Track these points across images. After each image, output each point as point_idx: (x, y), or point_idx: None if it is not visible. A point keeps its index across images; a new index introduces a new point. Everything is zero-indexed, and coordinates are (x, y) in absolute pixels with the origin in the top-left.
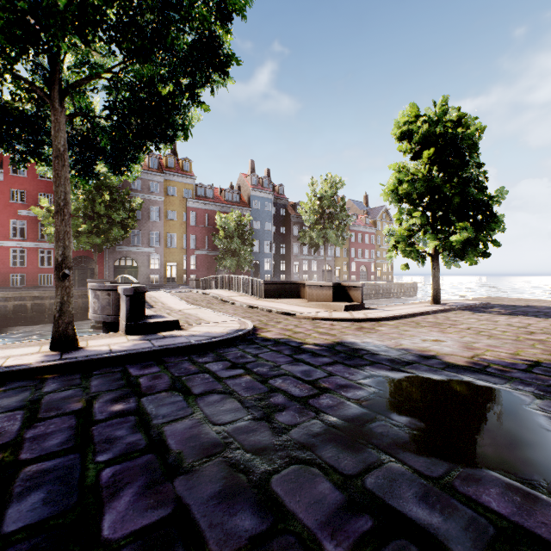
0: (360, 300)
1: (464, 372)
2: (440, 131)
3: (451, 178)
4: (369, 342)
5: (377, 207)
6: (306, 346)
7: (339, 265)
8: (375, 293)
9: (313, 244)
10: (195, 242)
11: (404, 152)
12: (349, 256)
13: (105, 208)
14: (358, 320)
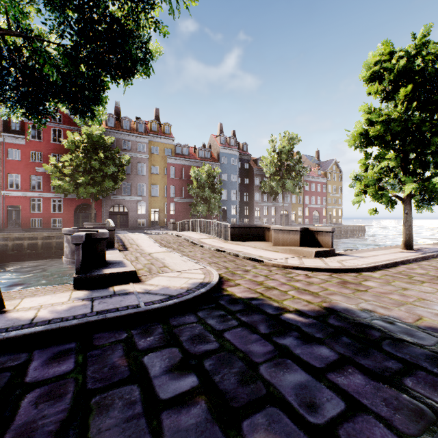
0: (330, 246)
1: None
2: (415, 69)
3: (431, 116)
4: (370, 309)
5: (328, 161)
6: (286, 316)
7: (295, 210)
8: None
9: (273, 193)
10: (173, 192)
11: (374, 94)
12: (304, 203)
13: (99, 164)
14: (335, 270)
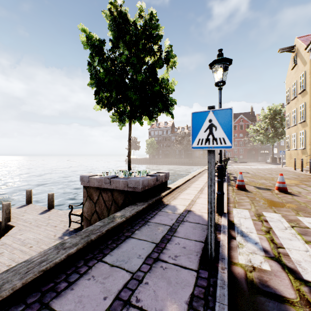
0: None
1: None
2: None
3: None
4: None
5: None
6: None
7: None
8: None
9: None
10: None
11: None
12: None
13: None
14: None
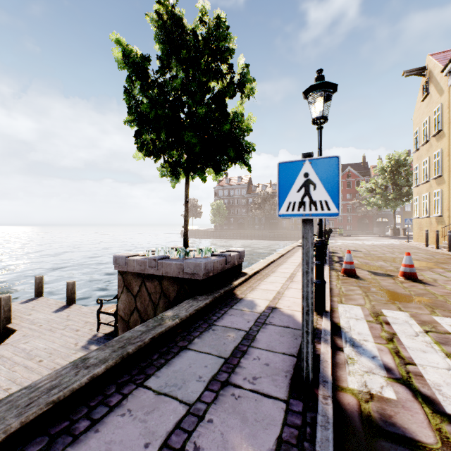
0: None
1: None
2: None
3: None
4: None
5: None
6: None
7: None
8: None
9: None
10: None
11: None
12: None
13: None
14: None
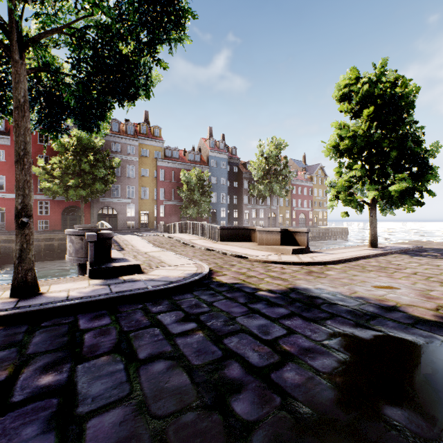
0: (305, 244)
1: (439, 330)
2: (378, 92)
3: (389, 134)
4: (322, 288)
5: (314, 165)
6: (260, 293)
7: (282, 213)
8: (313, 236)
9: (261, 196)
10: (163, 194)
11: (344, 112)
12: (291, 206)
13: (89, 166)
14: (306, 264)
